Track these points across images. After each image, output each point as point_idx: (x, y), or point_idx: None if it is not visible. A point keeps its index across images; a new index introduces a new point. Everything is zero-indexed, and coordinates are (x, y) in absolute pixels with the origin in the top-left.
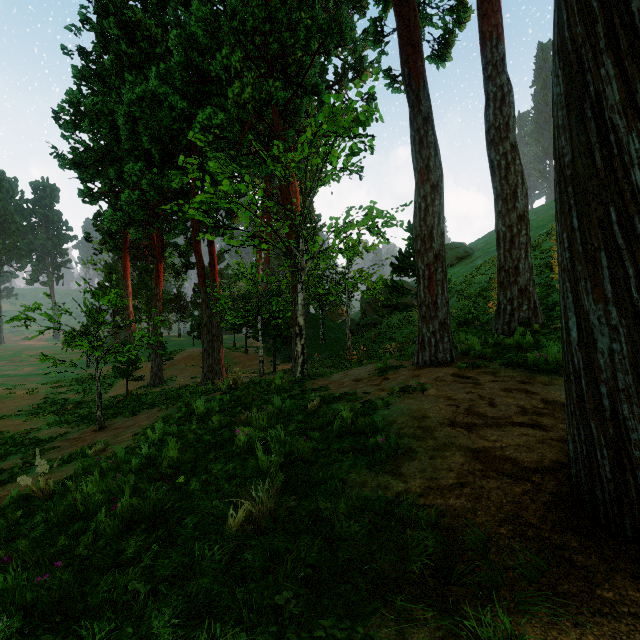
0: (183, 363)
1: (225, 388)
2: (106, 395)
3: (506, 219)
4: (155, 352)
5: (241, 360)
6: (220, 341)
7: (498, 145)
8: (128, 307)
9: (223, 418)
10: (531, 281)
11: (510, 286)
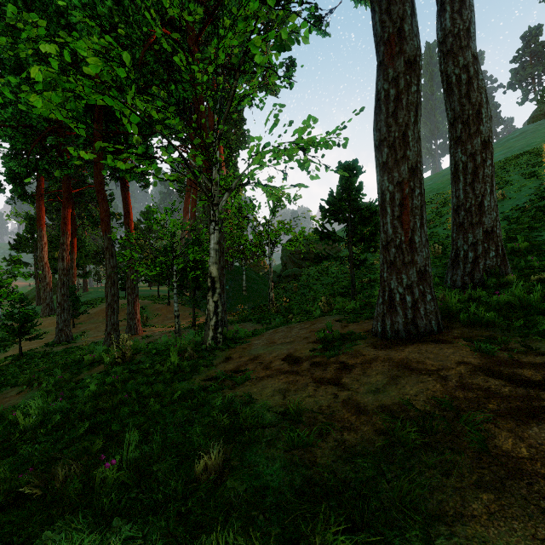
0: (100, 316)
1: (110, 361)
2: (3, 355)
3: (467, 146)
4: (61, 306)
5: (162, 312)
6: (135, 294)
7: (457, 55)
8: (42, 258)
9: (40, 456)
10: (497, 222)
11: (473, 228)
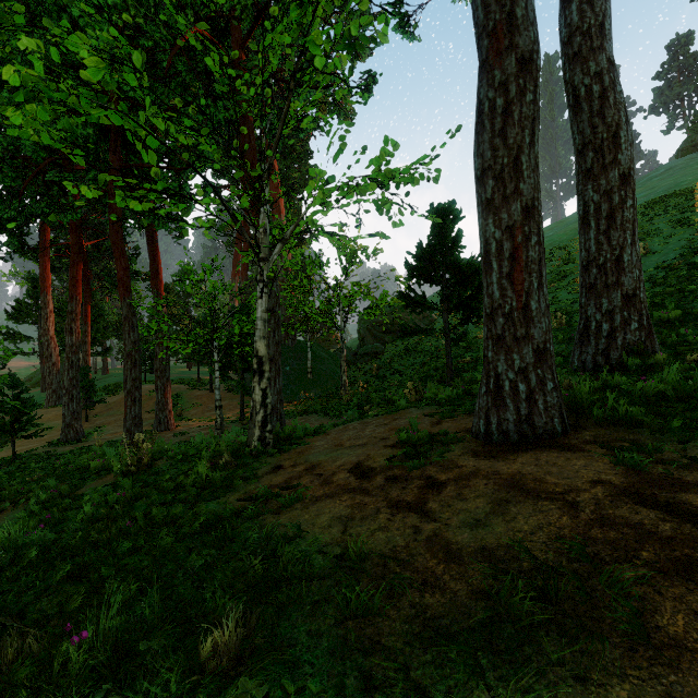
0: (122, 406)
1: (121, 469)
2: None
3: (601, 181)
4: (69, 394)
5: (203, 401)
6: (166, 377)
7: (588, 60)
8: (47, 331)
9: None
10: (641, 282)
11: (608, 291)
